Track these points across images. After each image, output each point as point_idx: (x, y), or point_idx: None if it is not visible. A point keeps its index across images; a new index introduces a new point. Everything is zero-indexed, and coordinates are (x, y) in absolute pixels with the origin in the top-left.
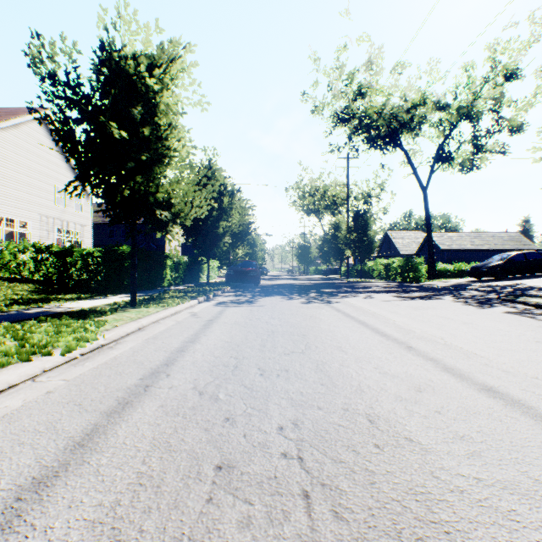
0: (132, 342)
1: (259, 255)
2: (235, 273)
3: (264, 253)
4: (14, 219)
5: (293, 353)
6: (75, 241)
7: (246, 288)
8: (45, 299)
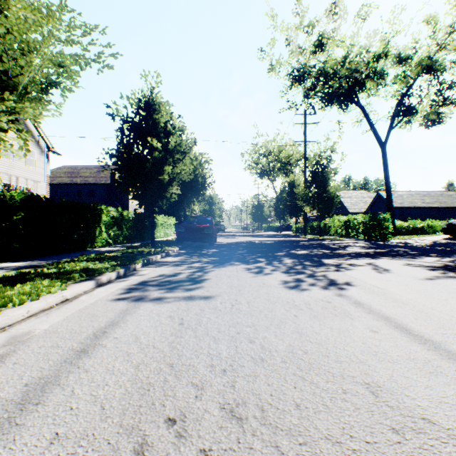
0: None
1: (217, 213)
2: (186, 230)
3: (222, 211)
4: None
5: None
6: None
7: (198, 248)
8: None
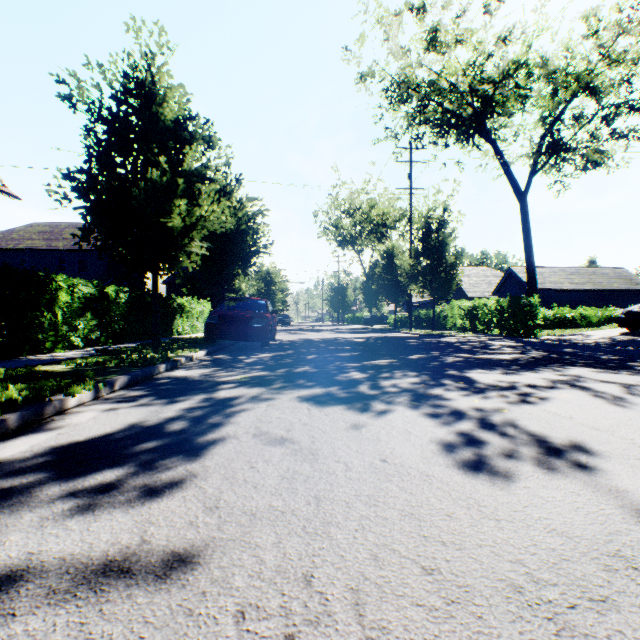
0: None
1: (278, 296)
2: (221, 320)
3: (286, 295)
4: None
5: None
6: None
7: (241, 351)
8: None
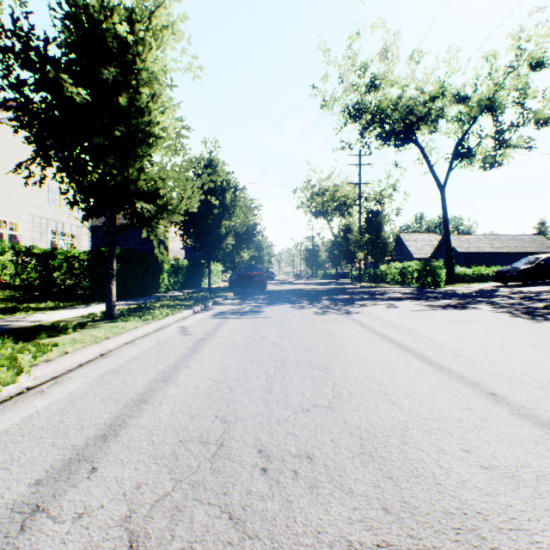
0: (78, 381)
1: (266, 258)
2: (239, 277)
3: (271, 257)
4: (4, 220)
5: (316, 408)
6: (71, 244)
7: (250, 294)
8: (11, 309)
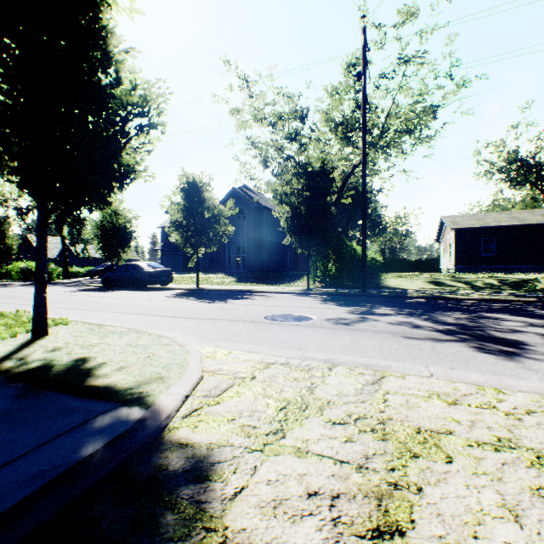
0: None
1: None
2: None
3: None
4: None
5: None
6: None
7: None
8: None
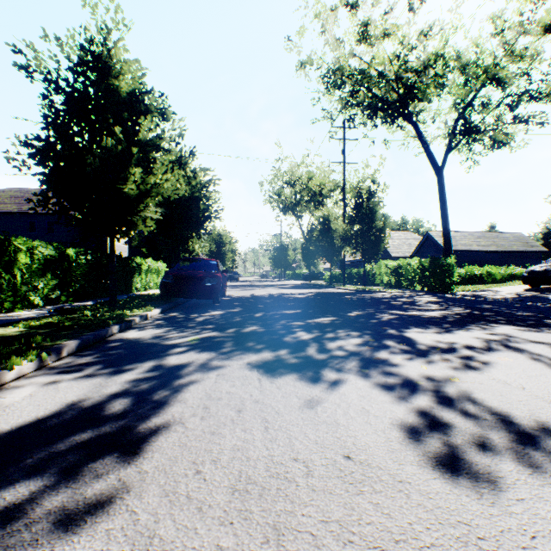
0: None
1: (228, 256)
2: (175, 279)
3: (235, 254)
4: None
5: None
6: None
7: (194, 308)
8: None
